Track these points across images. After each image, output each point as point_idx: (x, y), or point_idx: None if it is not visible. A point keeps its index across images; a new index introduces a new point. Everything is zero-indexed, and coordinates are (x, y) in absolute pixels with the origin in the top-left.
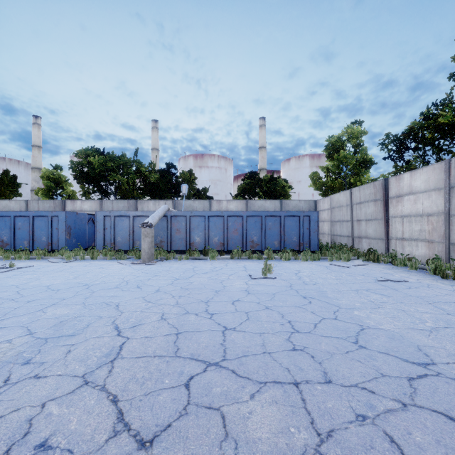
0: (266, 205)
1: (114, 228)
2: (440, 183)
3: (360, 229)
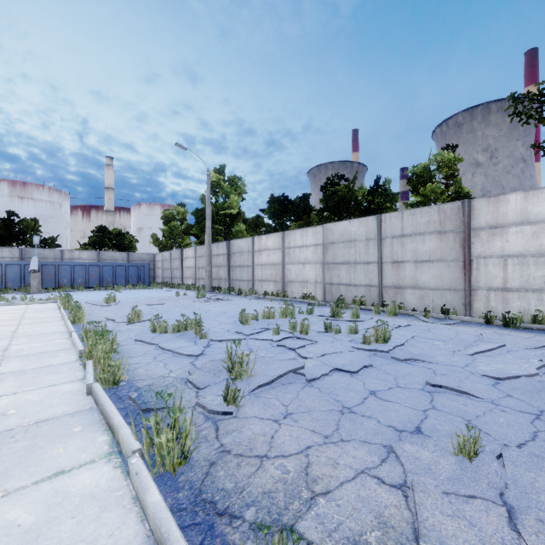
0: (115, 256)
1: None
2: (194, 255)
3: (174, 274)
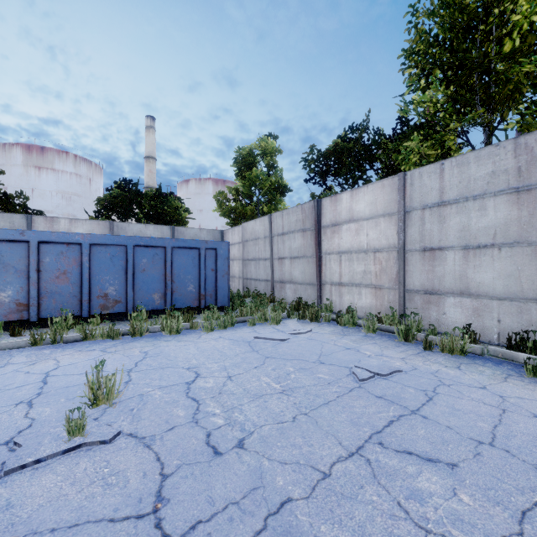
0: (147, 233)
1: None
2: (391, 206)
3: (283, 271)
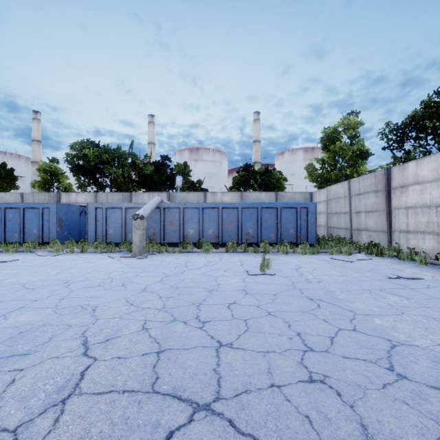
0: (261, 197)
1: (105, 220)
2: None
3: (360, 222)
